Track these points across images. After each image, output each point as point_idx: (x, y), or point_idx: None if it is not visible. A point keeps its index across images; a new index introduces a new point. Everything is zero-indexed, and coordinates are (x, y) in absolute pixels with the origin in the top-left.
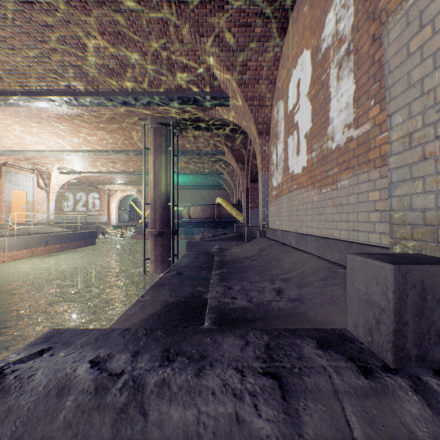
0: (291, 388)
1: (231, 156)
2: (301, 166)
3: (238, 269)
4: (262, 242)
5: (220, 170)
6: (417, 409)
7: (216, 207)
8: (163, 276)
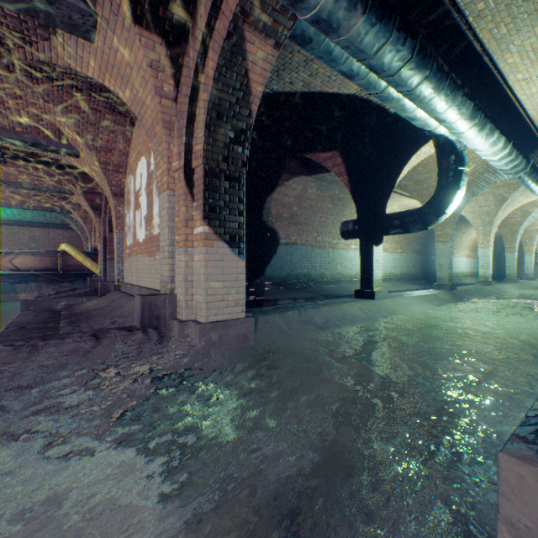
0: (101, 337)
1: (83, 199)
2: (143, 237)
3: (87, 317)
4: (115, 295)
5: (67, 208)
6: (141, 336)
7: (60, 256)
8: (4, 331)
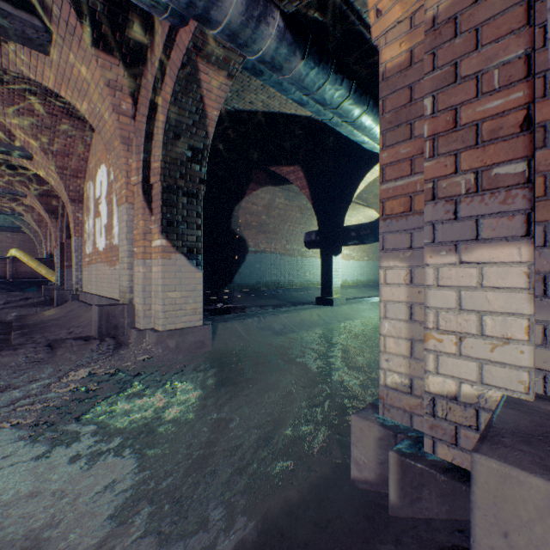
0: (56, 347)
1: (37, 202)
2: (103, 246)
3: (42, 328)
4: (73, 305)
5: (18, 210)
6: (99, 345)
7: (10, 263)
8: None
